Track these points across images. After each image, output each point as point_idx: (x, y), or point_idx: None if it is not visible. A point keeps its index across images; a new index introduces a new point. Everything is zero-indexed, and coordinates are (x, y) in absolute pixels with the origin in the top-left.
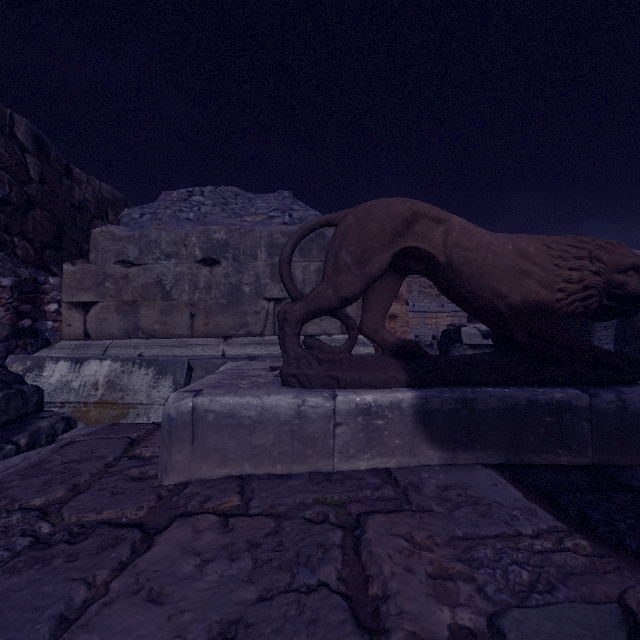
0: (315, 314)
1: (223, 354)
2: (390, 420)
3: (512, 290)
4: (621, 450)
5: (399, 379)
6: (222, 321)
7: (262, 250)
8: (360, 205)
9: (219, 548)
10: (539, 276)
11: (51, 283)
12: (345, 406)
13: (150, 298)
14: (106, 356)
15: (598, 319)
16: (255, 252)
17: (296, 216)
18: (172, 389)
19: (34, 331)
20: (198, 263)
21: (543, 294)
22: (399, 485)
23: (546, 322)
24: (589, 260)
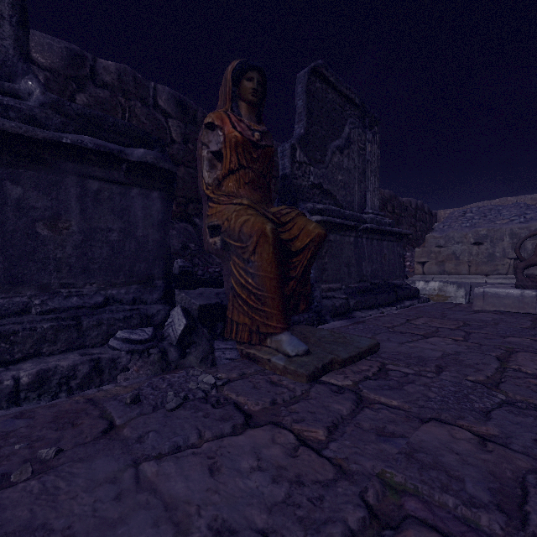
0: (529, 266)
1: (485, 282)
2: None
3: None
4: None
5: None
6: (484, 268)
7: (506, 237)
8: None
9: (496, 315)
10: None
11: (407, 255)
12: None
13: (449, 259)
14: (436, 280)
15: None
16: (502, 238)
17: (528, 217)
18: (464, 293)
19: None
20: (472, 244)
21: None
22: None
23: None
24: None
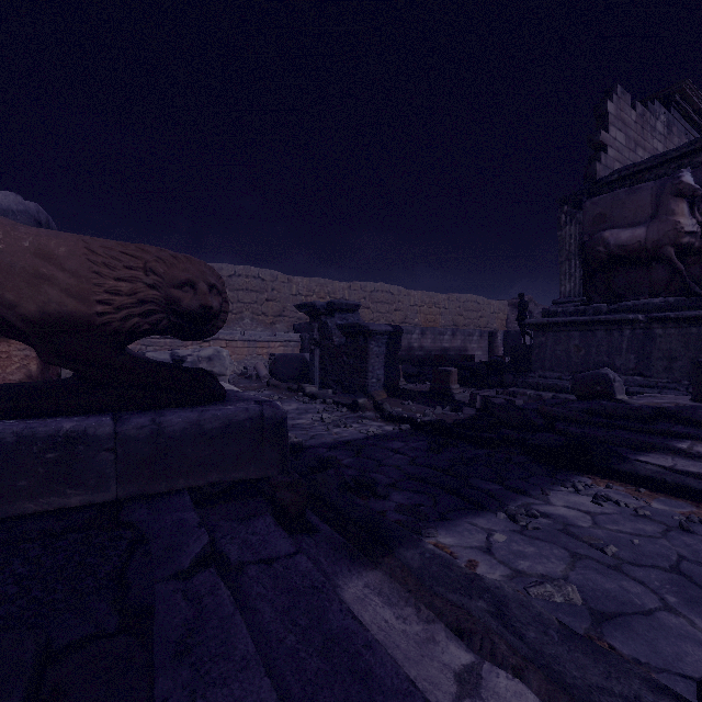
0: None
1: None
2: None
3: (23, 298)
4: (156, 477)
5: None
6: None
7: None
8: None
9: None
10: (66, 283)
11: None
12: None
13: None
14: None
15: (183, 338)
16: None
17: None
18: None
19: None
20: None
21: (71, 305)
22: None
23: (78, 339)
24: (144, 271)
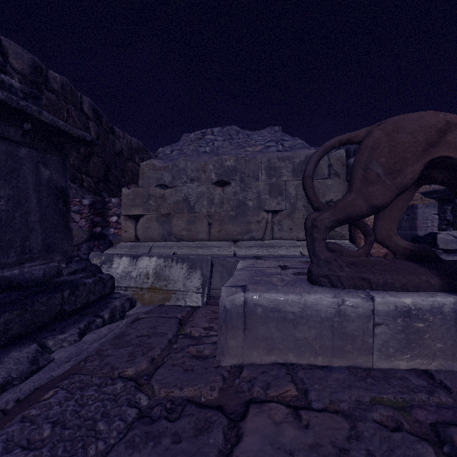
0: (344, 221)
1: (234, 254)
2: (431, 323)
3: None
4: None
5: (432, 283)
6: (231, 228)
7: (262, 172)
8: (383, 121)
9: (307, 448)
10: None
11: (113, 202)
12: (384, 307)
13: (179, 211)
14: (153, 254)
15: None
16: (257, 174)
17: (287, 145)
18: (201, 280)
19: (102, 235)
20: (213, 184)
21: None
22: (452, 391)
23: None
24: None
